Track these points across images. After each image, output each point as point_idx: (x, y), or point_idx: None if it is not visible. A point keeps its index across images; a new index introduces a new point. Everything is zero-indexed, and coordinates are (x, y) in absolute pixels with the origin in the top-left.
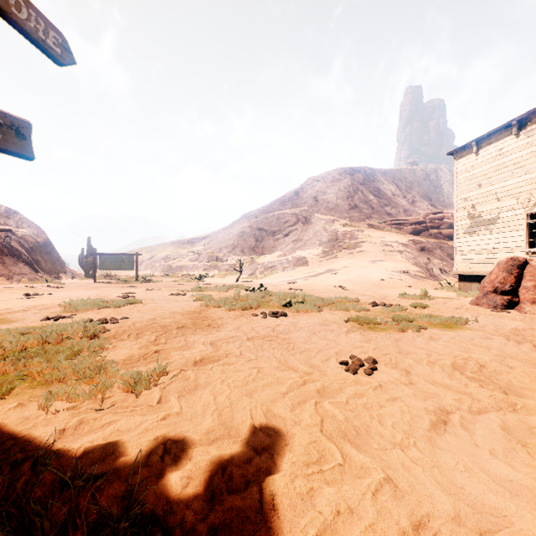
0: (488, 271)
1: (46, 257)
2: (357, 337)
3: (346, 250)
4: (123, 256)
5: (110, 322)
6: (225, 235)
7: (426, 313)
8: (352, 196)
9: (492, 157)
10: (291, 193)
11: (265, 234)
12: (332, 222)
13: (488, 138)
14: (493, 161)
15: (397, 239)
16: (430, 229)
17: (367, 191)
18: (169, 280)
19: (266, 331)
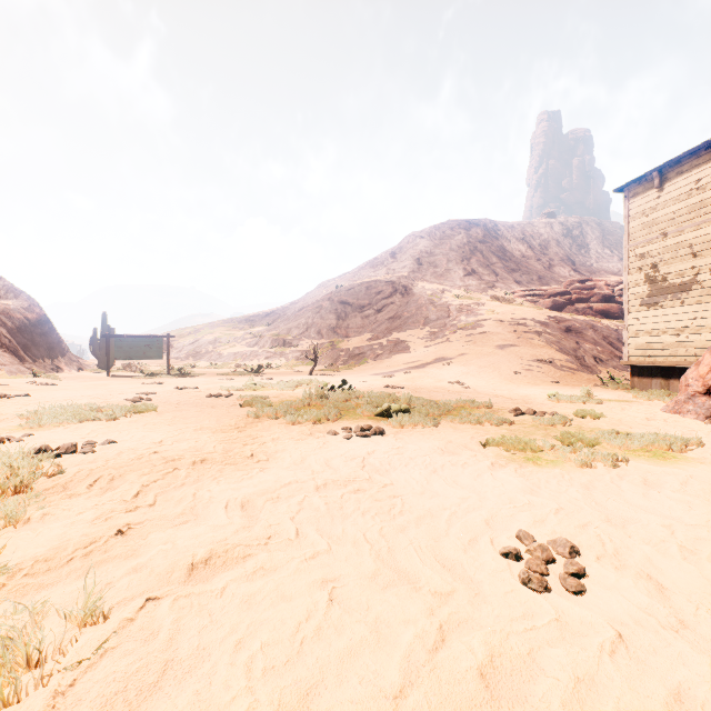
0: (679, 361)
1: (40, 340)
2: (512, 479)
3: (462, 331)
4: (149, 339)
5: (79, 452)
6: (296, 311)
7: (607, 429)
8: (468, 258)
9: (685, 193)
10: (386, 255)
11: (350, 310)
12: (442, 293)
13: (678, 165)
14: (687, 198)
15: (532, 315)
16: (577, 302)
17: (488, 251)
18: (215, 373)
19: (351, 467)
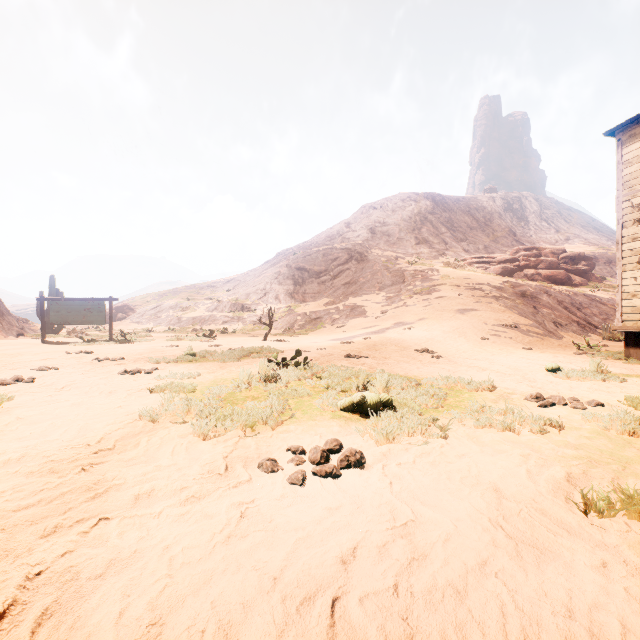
0: None
1: None
2: None
3: (418, 296)
4: (89, 302)
5: None
6: (255, 277)
7: None
8: (419, 228)
9: None
10: (341, 224)
11: (306, 276)
12: (396, 259)
13: None
14: None
15: (487, 280)
16: (525, 268)
17: (437, 222)
18: (165, 339)
19: None
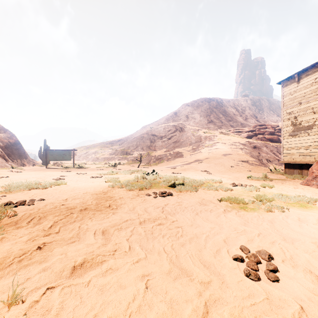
0: (307, 161)
1: (15, 152)
2: (235, 218)
3: (207, 148)
4: (65, 151)
5: (26, 204)
6: (132, 139)
7: (276, 193)
8: (209, 115)
9: (310, 84)
10: (172, 113)
11: (156, 138)
12: (198, 130)
13: (306, 71)
14: (310, 86)
15: (238, 140)
16: (258, 134)
17: (218, 112)
18: (95, 167)
19: (157, 212)
